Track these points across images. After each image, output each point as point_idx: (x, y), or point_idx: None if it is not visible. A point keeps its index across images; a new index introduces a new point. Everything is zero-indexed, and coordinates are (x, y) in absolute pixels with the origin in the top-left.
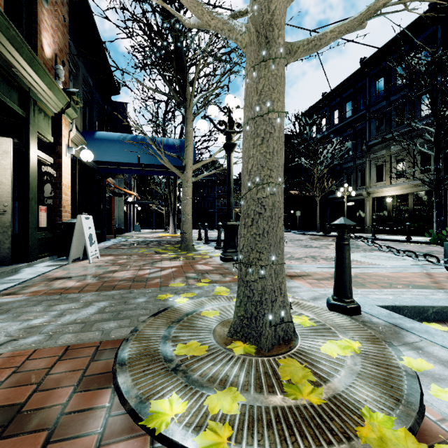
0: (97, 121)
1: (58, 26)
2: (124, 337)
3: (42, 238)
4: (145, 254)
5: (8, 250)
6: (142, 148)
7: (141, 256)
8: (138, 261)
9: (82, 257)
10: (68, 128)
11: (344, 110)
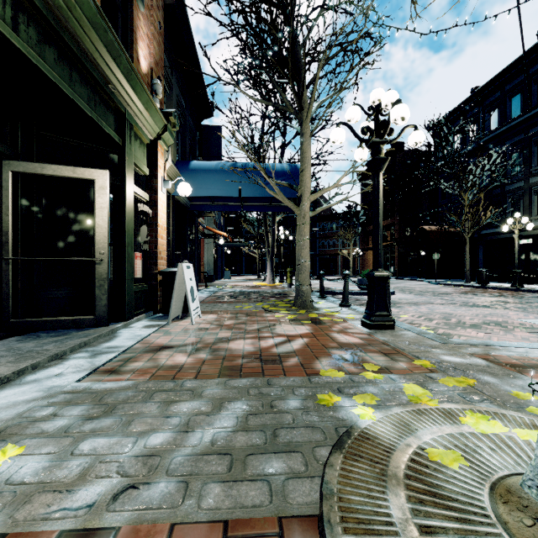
0: (189, 150)
1: (154, 35)
2: (316, 511)
3: (138, 291)
4: (253, 312)
5: (105, 308)
6: (244, 178)
7: (249, 315)
8: (249, 323)
9: (180, 315)
10: (163, 157)
11: (508, 109)
